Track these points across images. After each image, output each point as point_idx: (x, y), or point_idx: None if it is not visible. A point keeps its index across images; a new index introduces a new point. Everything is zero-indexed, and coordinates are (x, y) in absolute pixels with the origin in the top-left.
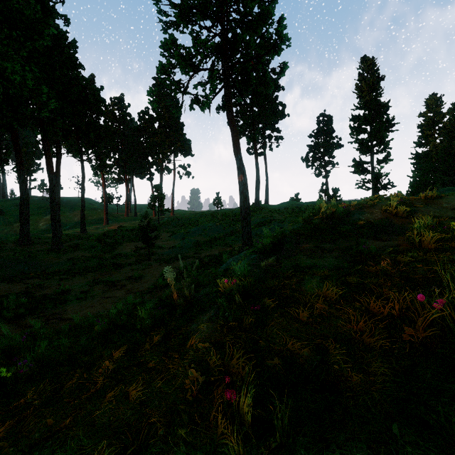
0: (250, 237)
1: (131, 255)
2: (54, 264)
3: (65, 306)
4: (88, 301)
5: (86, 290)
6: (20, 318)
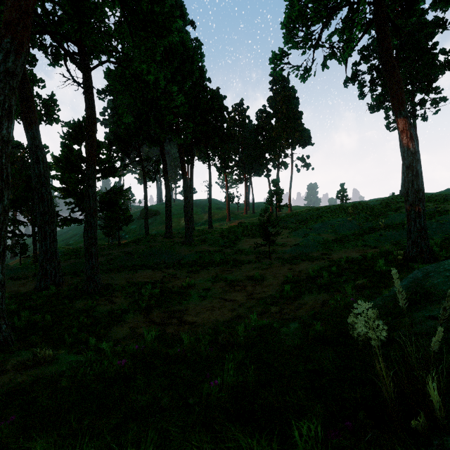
0: (424, 234)
1: (251, 252)
2: (185, 256)
3: (188, 303)
4: (208, 301)
5: (208, 287)
6: (150, 309)
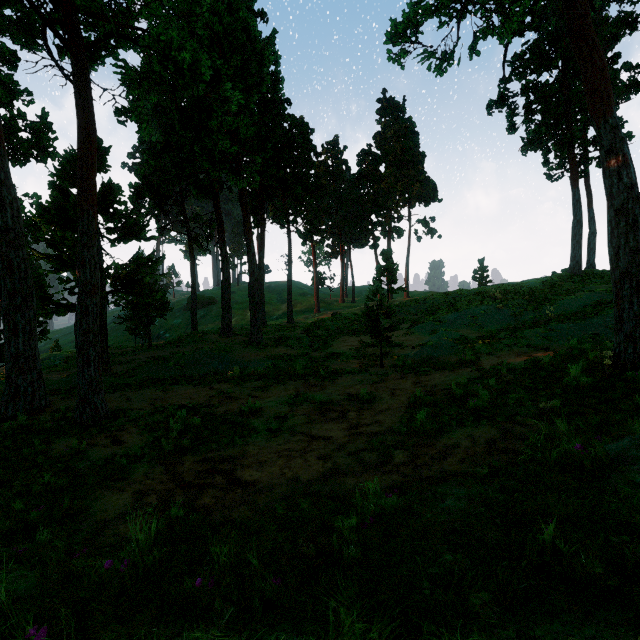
0: None
1: (352, 356)
2: (250, 362)
3: (247, 442)
4: (283, 440)
5: (283, 413)
6: (180, 455)
